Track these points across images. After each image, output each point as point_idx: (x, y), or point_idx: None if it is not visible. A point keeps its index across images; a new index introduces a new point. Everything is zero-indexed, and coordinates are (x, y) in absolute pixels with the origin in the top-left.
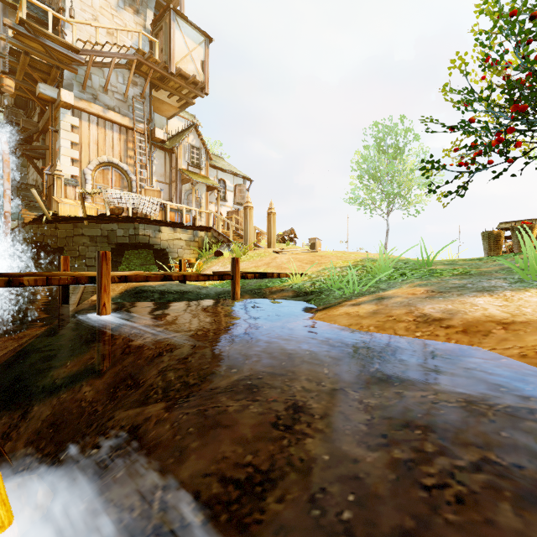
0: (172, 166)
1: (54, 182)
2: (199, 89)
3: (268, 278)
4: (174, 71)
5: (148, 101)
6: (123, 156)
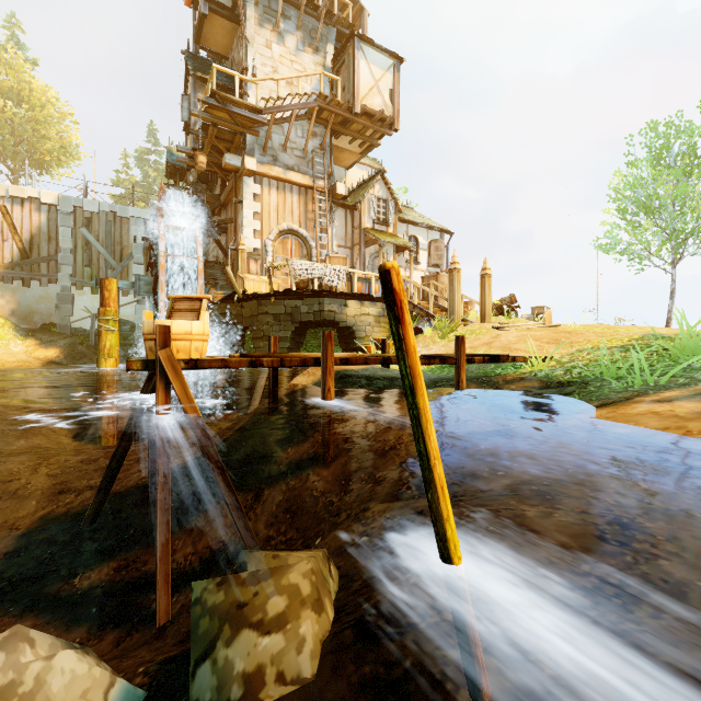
0: (354, 226)
1: (239, 257)
2: (386, 126)
3: (493, 363)
4: (359, 111)
5: (328, 153)
6: (303, 221)
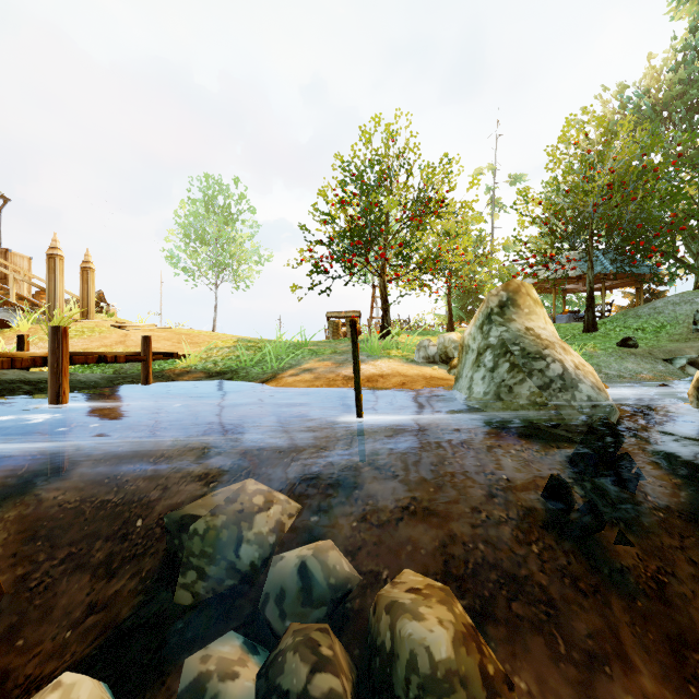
0: None
1: None
2: None
3: None
4: None
5: None
6: None
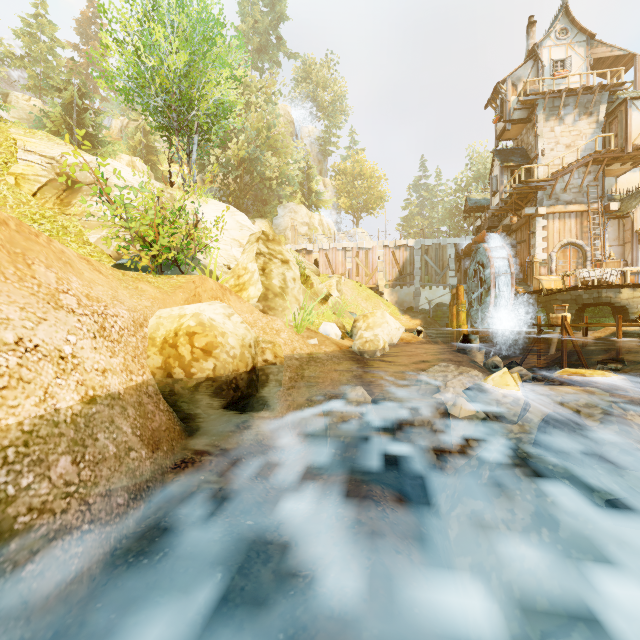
0: (626, 229)
1: (533, 267)
2: None
3: None
4: (631, 150)
5: (600, 182)
6: (578, 234)
